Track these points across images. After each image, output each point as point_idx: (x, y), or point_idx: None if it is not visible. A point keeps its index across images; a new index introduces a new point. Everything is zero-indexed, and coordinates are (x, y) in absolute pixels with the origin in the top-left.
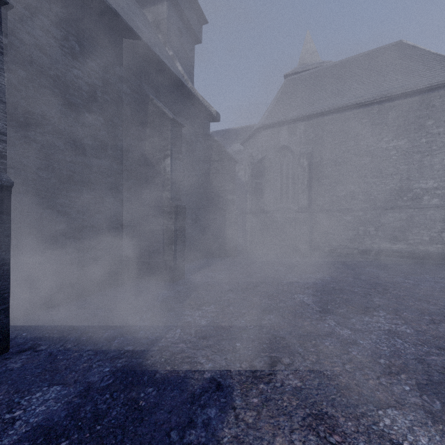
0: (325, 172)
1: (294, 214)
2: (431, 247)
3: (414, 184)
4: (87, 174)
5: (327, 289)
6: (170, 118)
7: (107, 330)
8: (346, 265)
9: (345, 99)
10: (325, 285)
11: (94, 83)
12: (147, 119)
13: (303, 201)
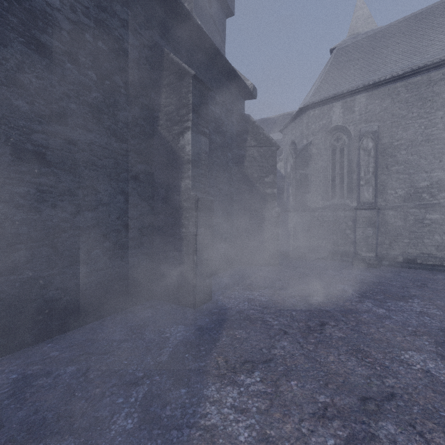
0: (396, 156)
1: (351, 212)
2: None
3: None
4: (70, 153)
5: None
6: (191, 75)
7: (48, 443)
8: None
9: (427, 57)
10: (443, 328)
11: (81, 22)
12: (162, 82)
13: (367, 194)
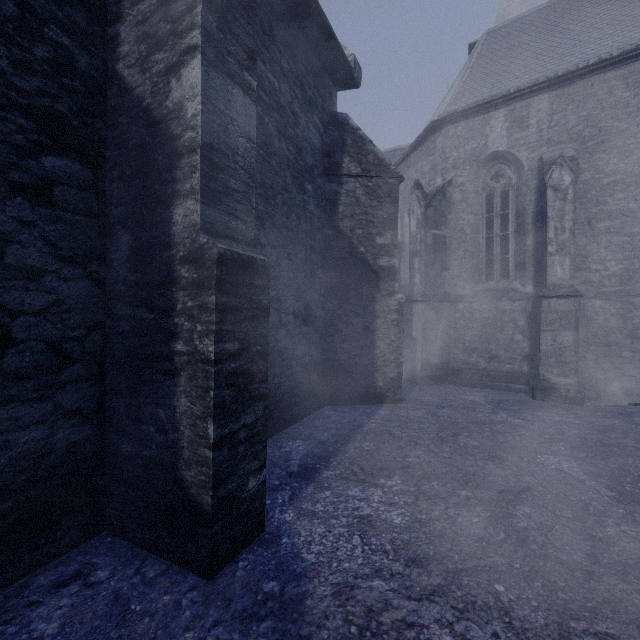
0: (607, 204)
1: (525, 303)
2: None
3: None
4: None
5: None
6: None
7: None
8: None
9: None
10: None
11: None
12: None
13: (561, 270)
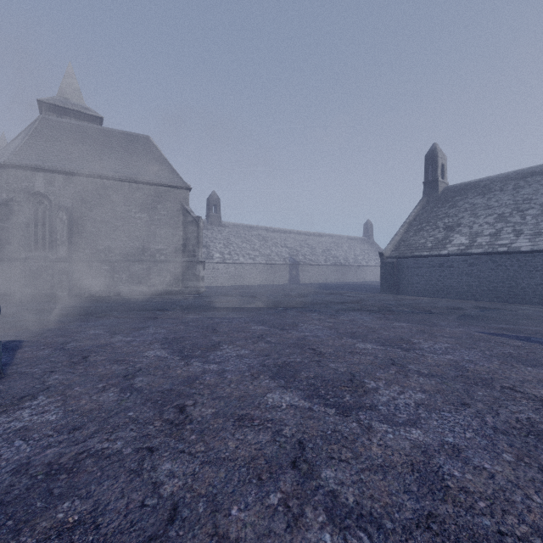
0: (85, 227)
1: (52, 263)
2: (160, 287)
3: (152, 245)
4: None
5: (79, 314)
6: None
7: None
8: (100, 304)
9: (104, 169)
10: (78, 313)
11: None
12: None
13: (63, 251)
